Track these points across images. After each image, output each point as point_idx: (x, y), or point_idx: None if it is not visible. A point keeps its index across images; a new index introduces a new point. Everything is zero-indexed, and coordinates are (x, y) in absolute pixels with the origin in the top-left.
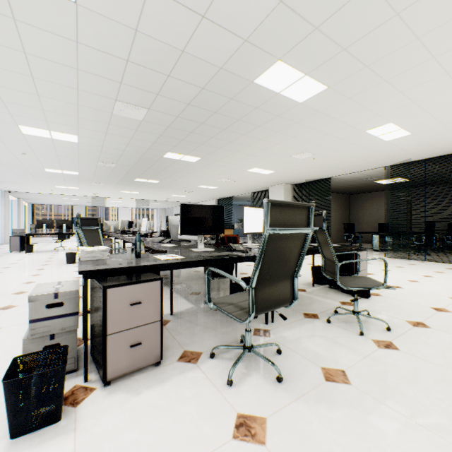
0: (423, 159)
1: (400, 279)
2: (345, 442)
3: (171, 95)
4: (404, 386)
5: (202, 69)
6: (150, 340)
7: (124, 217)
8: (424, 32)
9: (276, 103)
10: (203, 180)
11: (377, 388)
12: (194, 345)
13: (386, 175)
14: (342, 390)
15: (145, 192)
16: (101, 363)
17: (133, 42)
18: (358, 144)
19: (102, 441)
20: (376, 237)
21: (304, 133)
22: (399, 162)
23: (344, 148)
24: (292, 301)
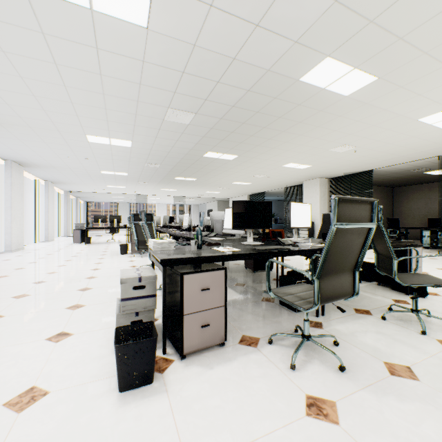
0: None
1: None
2: (423, 433)
3: (218, 99)
4: None
5: (250, 73)
6: (216, 323)
7: (162, 213)
8: None
9: (320, 98)
10: (238, 177)
11: None
12: (250, 331)
13: (439, 165)
14: (411, 385)
15: (182, 189)
16: (178, 339)
17: (191, 55)
18: (407, 133)
19: (190, 402)
20: (426, 233)
21: (346, 125)
22: None
23: (390, 139)
24: (352, 294)
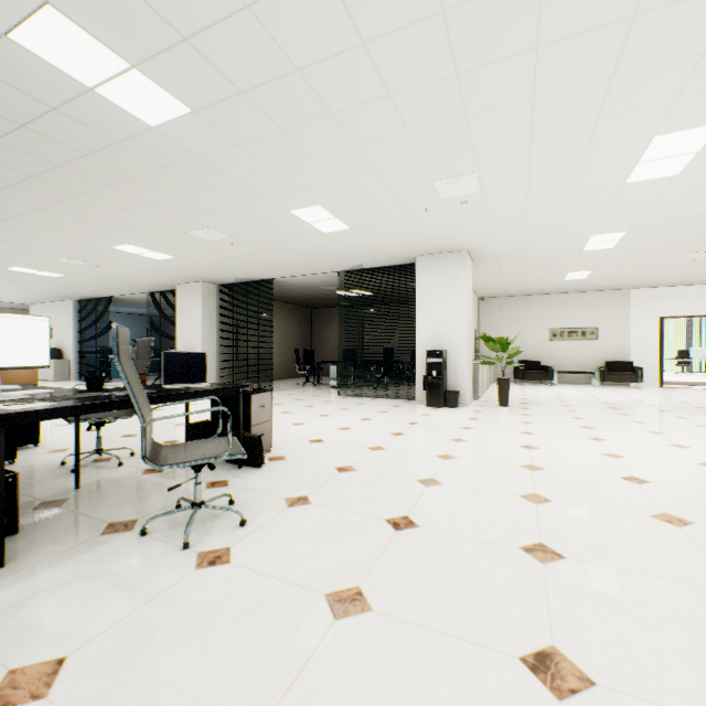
0: (377, 268)
1: (332, 427)
2: None
3: None
4: (171, 652)
5: None
6: None
7: None
8: (304, 64)
9: (99, 111)
10: (14, 255)
11: (107, 680)
12: None
13: (346, 284)
14: None
15: None
16: None
17: None
18: (290, 230)
19: None
20: (334, 369)
21: (191, 191)
22: (353, 268)
23: (272, 234)
24: None
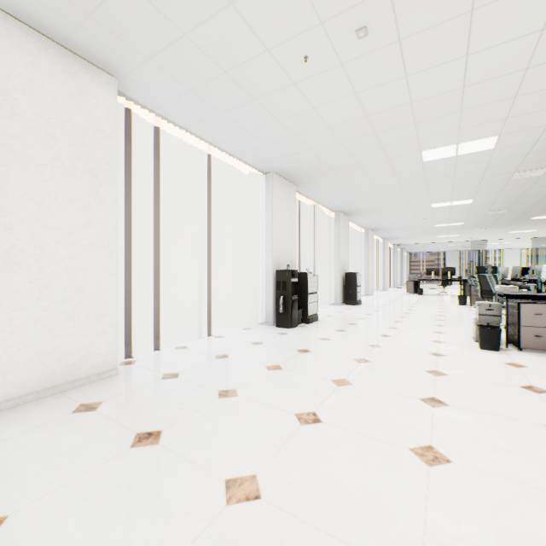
0: None
1: None
2: None
3: None
4: None
5: None
6: None
7: (510, 262)
8: None
9: None
10: None
11: None
12: None
13: None
14: None
15: None
16: (515, 339)
17: (533, 145)
18: None
19: (520, 358)
20: None
21: None
22: None
23: None
24: None
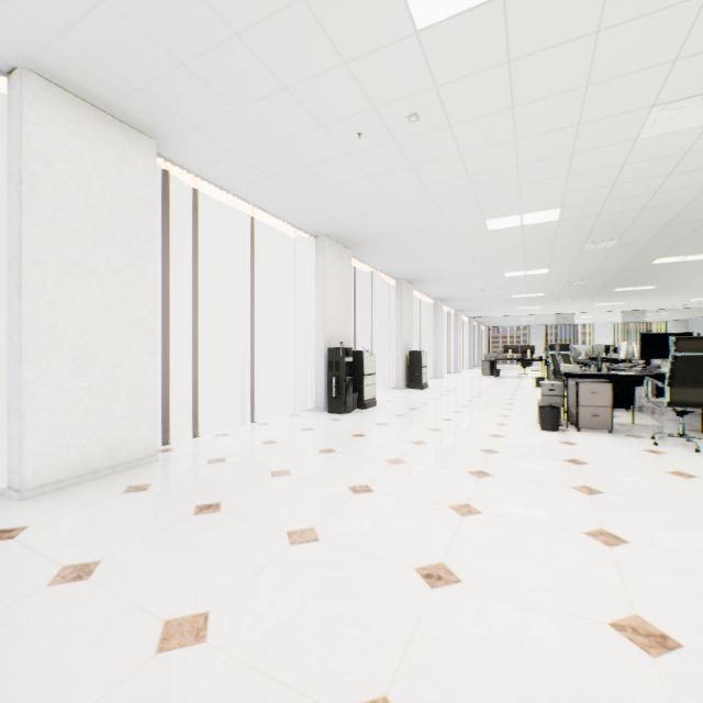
0: None
1: None
2: None
3: (642, 226)
4: None
5: (669, 207)
6: (603, 416)
7: (602, 339)
8: None
9: None
10: None
11: None
12: (642, 434)
13: None
14: None
15: (635, 301)
16: (575, 419)
17: (597, 218)
18: None
19: (576, 438)
20: None
21: None
22: None
23: None
24: None
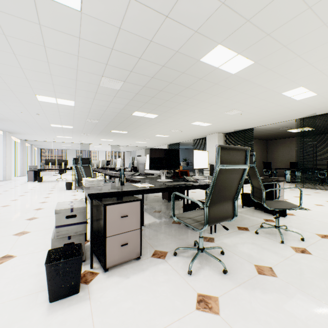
0: (326, 113)
1: (309, 203)
2: (277, 316)
3: (141, 71)
4: (317, 280)
5: (163, 53)
6: (133, 242)
7: (102, 158)
8: None
9: (215, 75)
10: (159, 131)
11: (297, 280)
12: (161, 246)
13: (296, 125)
14: (271, 280)
15: (117, 140)
16: (102, 256)
17: (117, 36)
18: (275, 103)
19: (108, 306)
20: (288, 172)
21: (234, 95)
22: (307, 116)
23: (264, 106)
24: (233, 216)
